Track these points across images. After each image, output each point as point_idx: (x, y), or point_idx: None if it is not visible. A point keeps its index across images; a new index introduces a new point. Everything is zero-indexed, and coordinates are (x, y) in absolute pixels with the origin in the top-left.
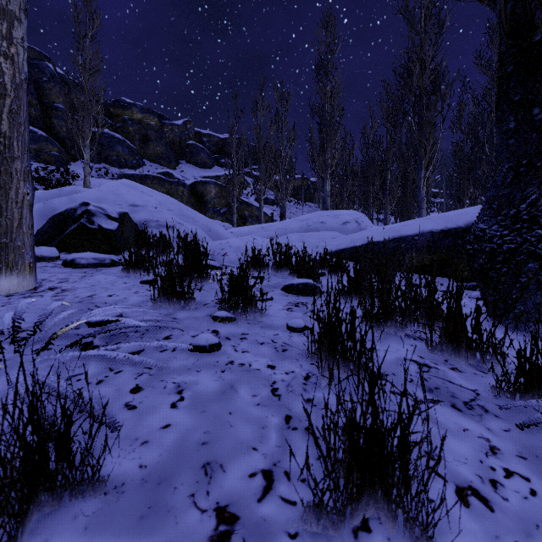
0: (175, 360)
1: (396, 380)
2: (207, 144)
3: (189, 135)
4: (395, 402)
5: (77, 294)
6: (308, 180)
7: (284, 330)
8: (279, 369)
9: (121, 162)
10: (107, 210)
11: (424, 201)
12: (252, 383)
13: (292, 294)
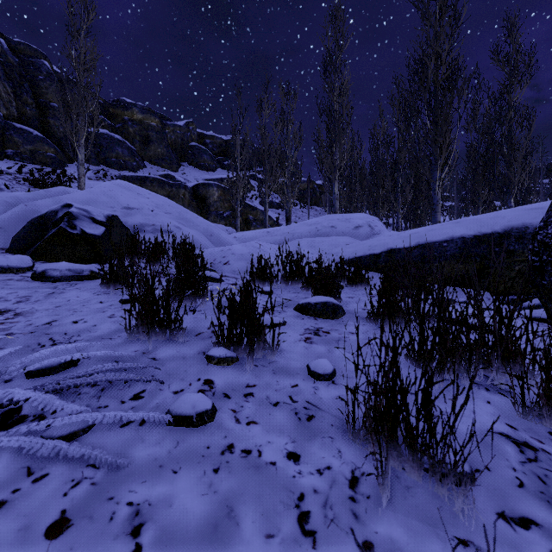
0: (141, 445)
1: (497, 484)
2: (210, 146)
3: (191, 136)
4: (519, 547)
5: (32, 320)
6: (314, 183)
7: (305, 377)
8: (305, 462)
9: (121, 164)
10: (93, 212)
11: (439, 204)
12: (265, 499)
13: (308, 315)
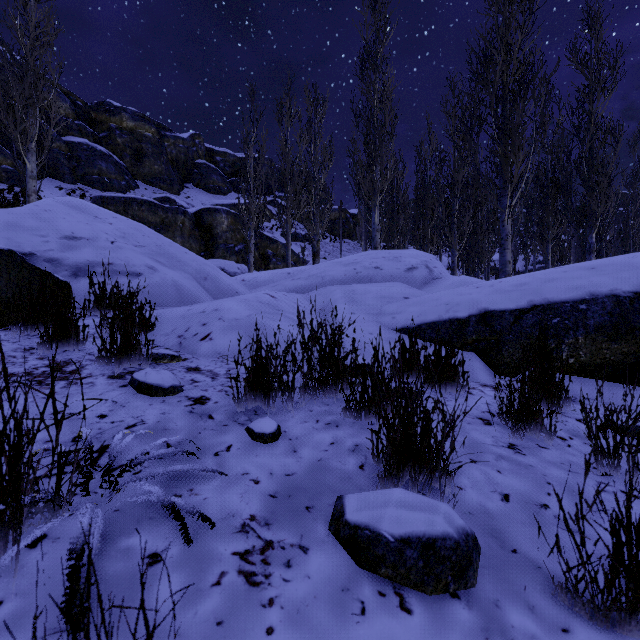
0: None
1: None
2: (222, 164)
3: (198, 152)
4: None
5: None
6: (347, 212)
7: None
8: None
9: (104, 182)
10: None
11: (509, 239)
12: None
13: (377, 574)
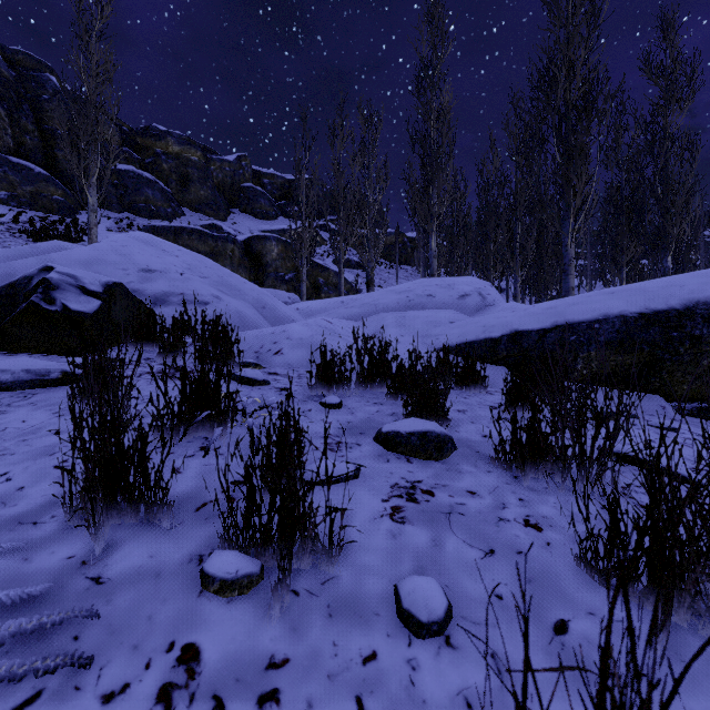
0: None
1: None
2: (269, 187)
3: (244, 174)
4: None
5: None
6: (404, 236)
7: (390, 627)
8: None
9: (151, 210)
10: (83, 279)
11: (572, 265)
12: None
13: (397, 453)
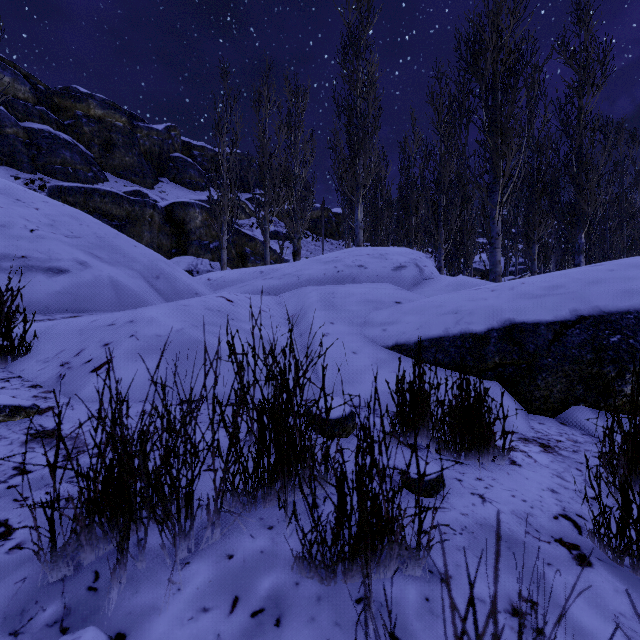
0: None
1: None
2: (199, 159)
3: (173, 145)
4: None
5: None
6: (329, 211)
7: None
8: None
9: (68, 173)
10: None
11: (500, 238)
12: None
13: None
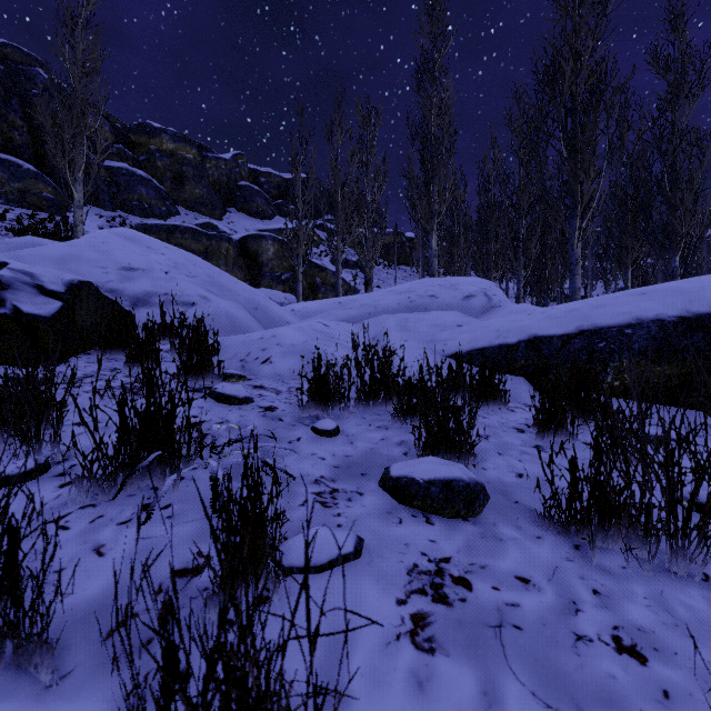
0: None
1: None
2: (266, 186)
3: (241, 173)
4: None
5: None
6: (403, 236)
7: None
8: None
9: (145, 208)
10: (42, 277)
11: (579, 264)
12: None
13: (412, 507)
